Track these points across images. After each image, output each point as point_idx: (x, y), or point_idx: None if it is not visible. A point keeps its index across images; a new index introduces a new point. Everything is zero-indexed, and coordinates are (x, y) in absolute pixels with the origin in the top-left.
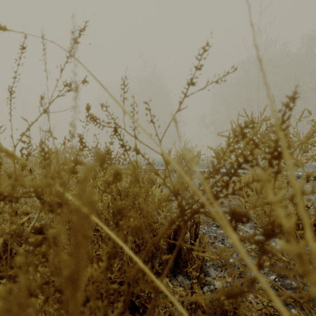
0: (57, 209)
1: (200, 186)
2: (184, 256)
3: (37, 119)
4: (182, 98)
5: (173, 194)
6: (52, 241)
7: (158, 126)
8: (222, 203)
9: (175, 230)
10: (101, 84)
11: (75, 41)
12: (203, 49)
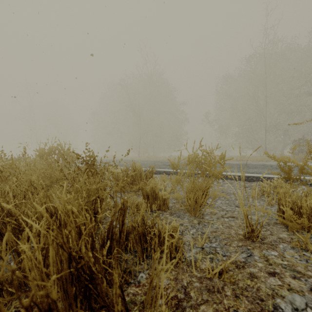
0: None
1: None
2: None
3: None
4: None
5: None
6: None
7: None
8: None
9: None
10: None
11: None
12: None
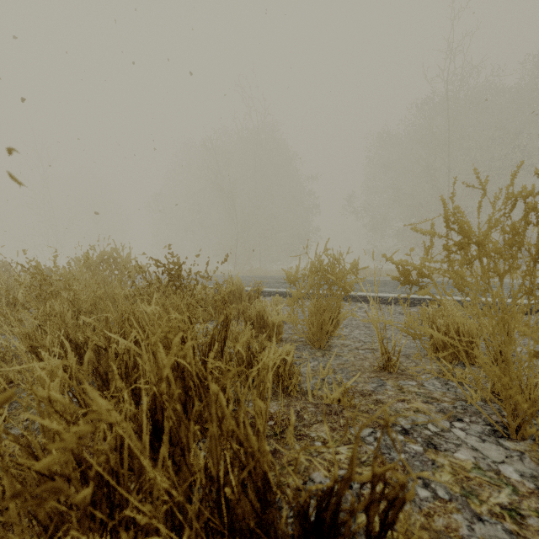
0: None
1: None
2: None
3: None
4: None
5: None
6: None
7: None
8: None
9: (321, 498)
10: None
11: None
12: None
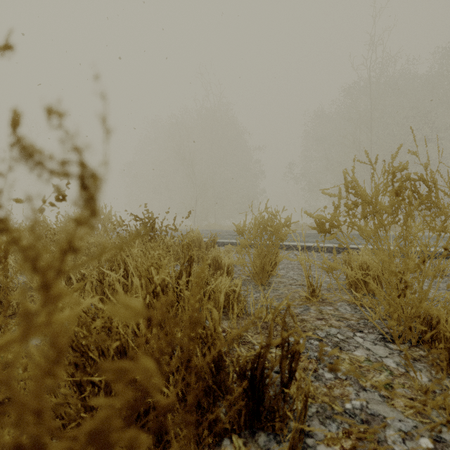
0: None
1: None
2: (270, 403)
3: None
4: None
5: None
6: None
7: None
8: None
9: (253, 361)
10: None
11: None
12: None
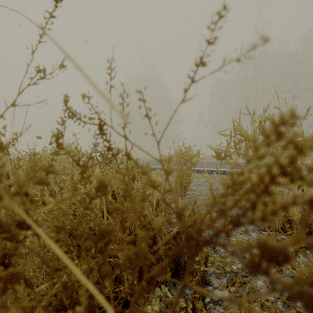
0: (17, 235)
1: (214, 206)
2: (185, 264)
3: (3, 114)
4: (188, 85)
5: (176, 216)
6: (10, 279)
7: (155, 123)
8: (247, 232)
9: (174, 237)
10: (74, 62)
11: (50, 15)
12: (218, 15)
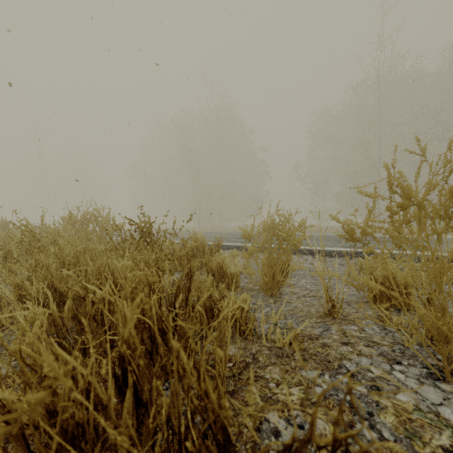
0: None
1: None
2: None
3: None
4: None
5: None
6: None
7: None
8: None
9: None
10: None
11: None
12: None
